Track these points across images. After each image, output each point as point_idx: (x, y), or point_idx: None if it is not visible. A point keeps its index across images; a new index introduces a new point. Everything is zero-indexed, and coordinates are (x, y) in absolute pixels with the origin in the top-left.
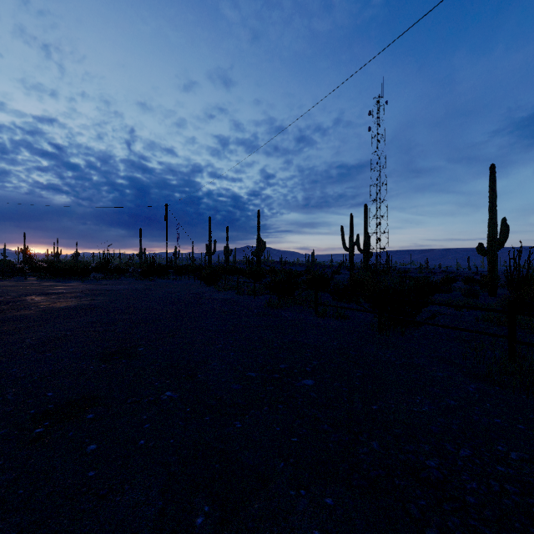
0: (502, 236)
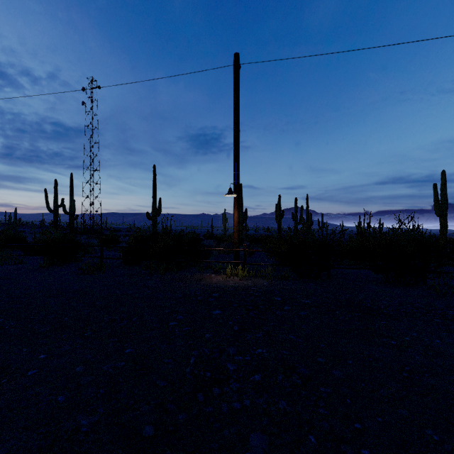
0: (159, 209)
